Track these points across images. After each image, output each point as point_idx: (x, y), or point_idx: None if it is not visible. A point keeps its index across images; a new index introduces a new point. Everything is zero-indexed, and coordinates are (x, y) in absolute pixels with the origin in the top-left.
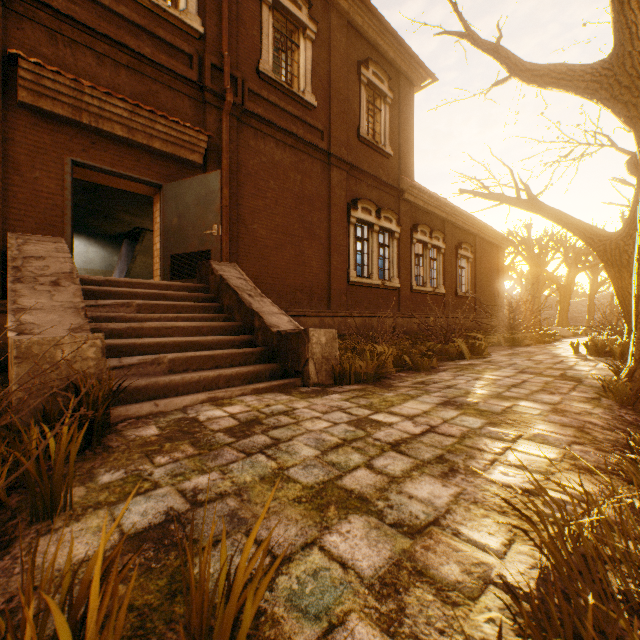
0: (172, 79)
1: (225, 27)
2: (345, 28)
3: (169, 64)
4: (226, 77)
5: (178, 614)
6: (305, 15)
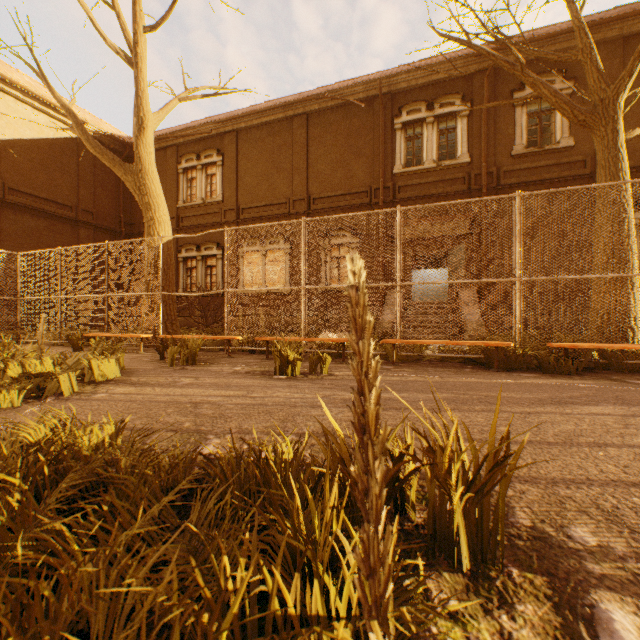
0: (452, 196)
1: (482, 149)
2: (618, 48)
3: (451, 190)
4: (482, 178)
5: None
6: (558, 83)
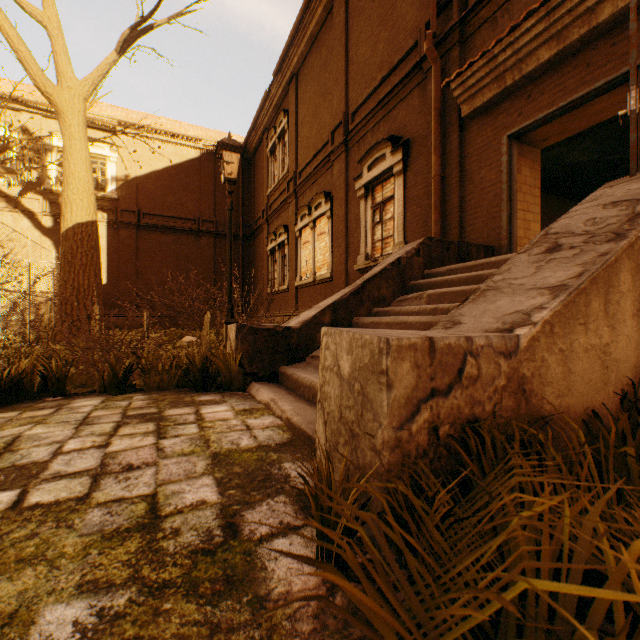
0: None
1: None
2: None
3: None
4: None
5: (4, 411)
6: None
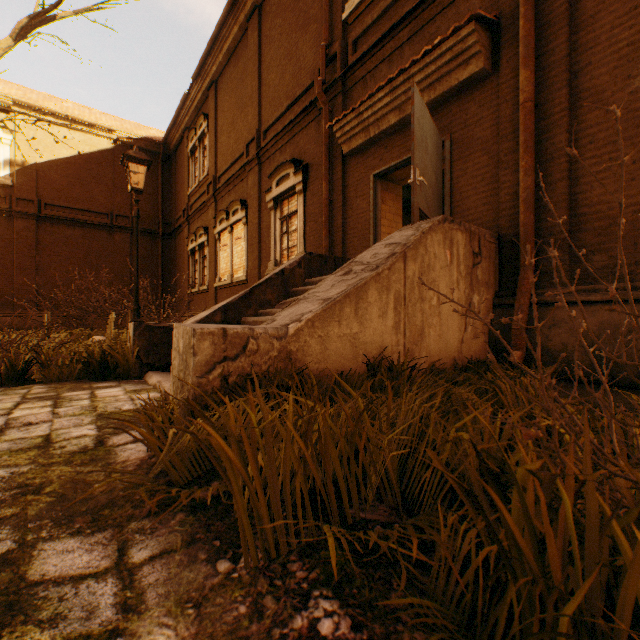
0: None
1: None
2: None
3: None
4: None
5: None
6: None
